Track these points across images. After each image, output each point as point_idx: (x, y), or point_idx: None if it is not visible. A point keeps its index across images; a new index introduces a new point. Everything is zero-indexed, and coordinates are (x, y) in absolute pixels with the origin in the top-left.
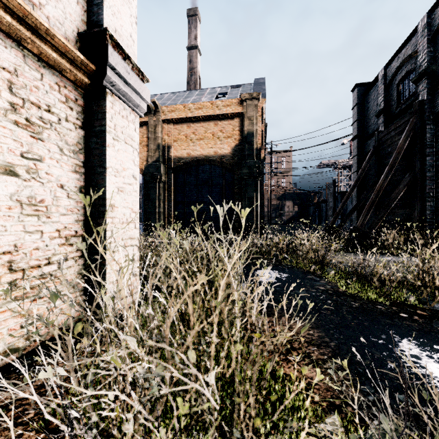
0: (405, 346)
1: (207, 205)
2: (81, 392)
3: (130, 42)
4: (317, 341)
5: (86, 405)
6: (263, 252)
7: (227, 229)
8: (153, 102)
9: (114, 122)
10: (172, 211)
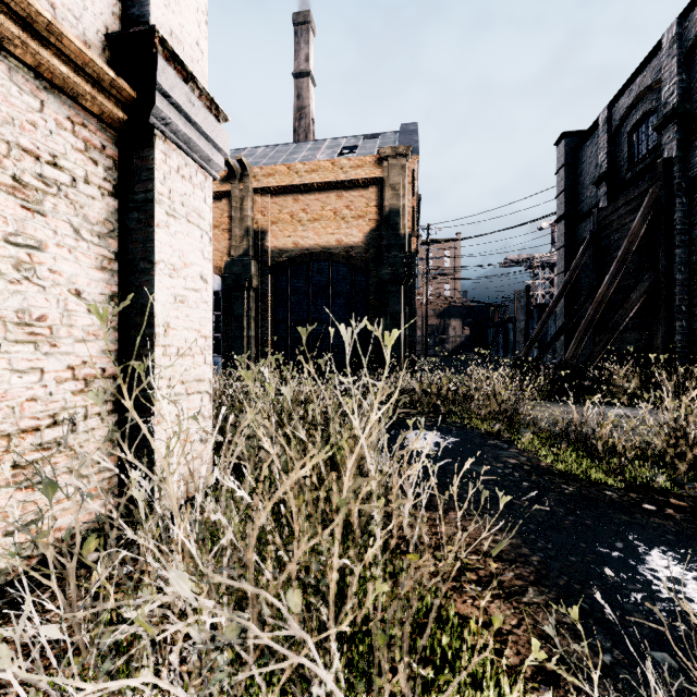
0: (656, 561)
1: (325, 326)
2: (93, 664)
3: (197, 53)
4: (510, 555)
5: (94, 696)
6: (415, 402)
7: (357, 364)
8: (238, 160)
9: (168, 186)
10: (269, 335)
